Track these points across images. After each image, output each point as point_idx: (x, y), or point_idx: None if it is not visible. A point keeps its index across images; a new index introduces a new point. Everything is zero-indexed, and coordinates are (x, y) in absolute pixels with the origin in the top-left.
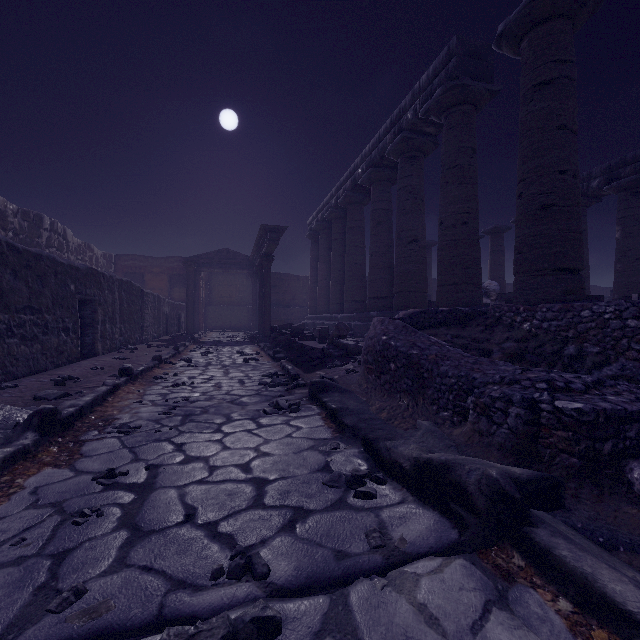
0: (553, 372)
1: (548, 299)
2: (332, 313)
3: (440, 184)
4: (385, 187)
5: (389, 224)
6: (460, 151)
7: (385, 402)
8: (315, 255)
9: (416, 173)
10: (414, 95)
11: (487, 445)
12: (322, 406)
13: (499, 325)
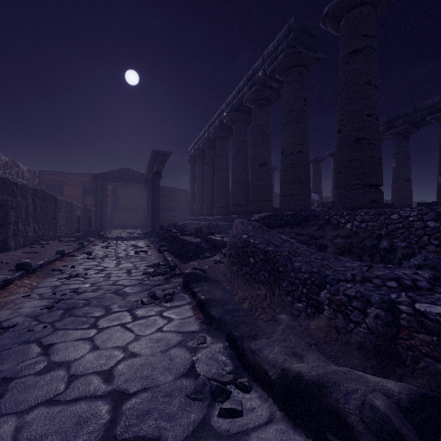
0: (391, 268)
1: (359, 206)
2: (205, 216)
3: (282, 123)
4: (243, 126)
5: (246, 152)
6: (296, 100)
7: (246, 291)
8: (193, 174)
9: (265, 116)
10: (264, 59)
11: (345, 343)
12: (193, 295)
13: (328, 225)
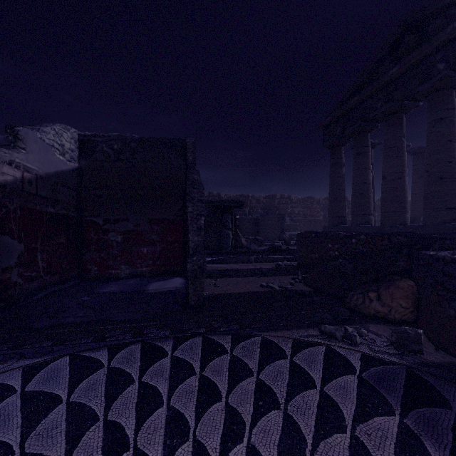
0: None
1: None
2: None
3: None
4: None
5: None
6: None
7: None
8: None
9: None
10: None
11: None
12: None
13: None
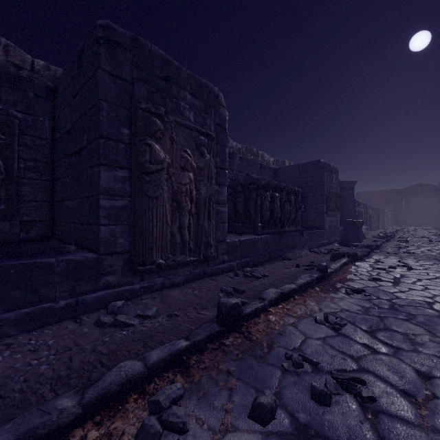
0: None
1: None
2: None
3: None
4: None
5: None
6: None
7: None
8: None
9: None
10: None
11: None
12: None
13: None
